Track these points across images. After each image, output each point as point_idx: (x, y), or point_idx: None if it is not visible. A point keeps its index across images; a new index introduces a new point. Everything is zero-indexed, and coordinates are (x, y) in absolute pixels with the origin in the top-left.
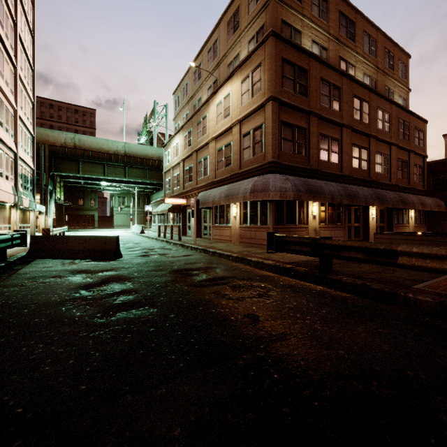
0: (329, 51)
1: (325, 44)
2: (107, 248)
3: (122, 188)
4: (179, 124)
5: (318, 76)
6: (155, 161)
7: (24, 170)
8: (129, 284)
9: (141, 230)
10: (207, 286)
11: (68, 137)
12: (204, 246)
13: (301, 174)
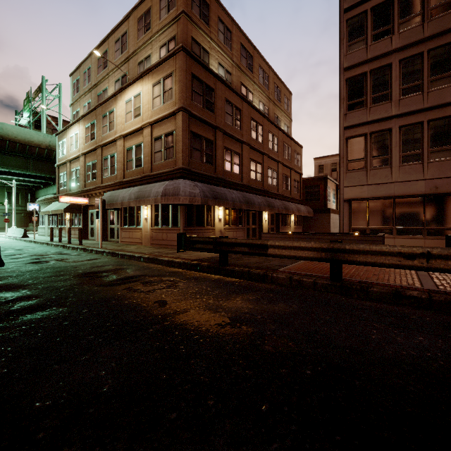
0: (232, 75)
1: (229, 69)
2: None
3: None
4: (78, 112)
5: (223, 96)
6: (43, 150)
7: None
8: (25, 291)
9: (23, 234)
10: (118, 285)
11: None
12: (112, 249)
13: (209, 182)
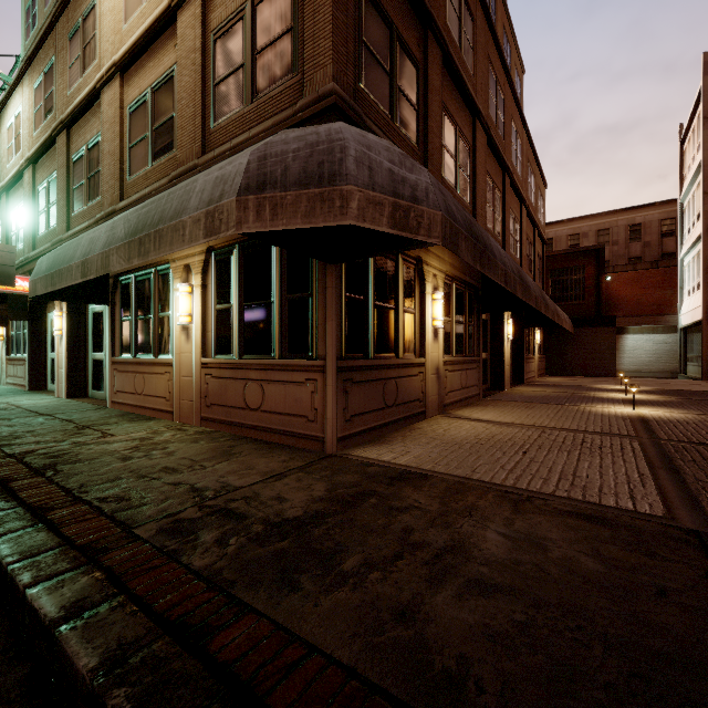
0: None
1: None
2: None
3: None
4: None
5: None
6: None
7: None
8: None
9: None
10: None
11: None
12: (7, 460)
13: None
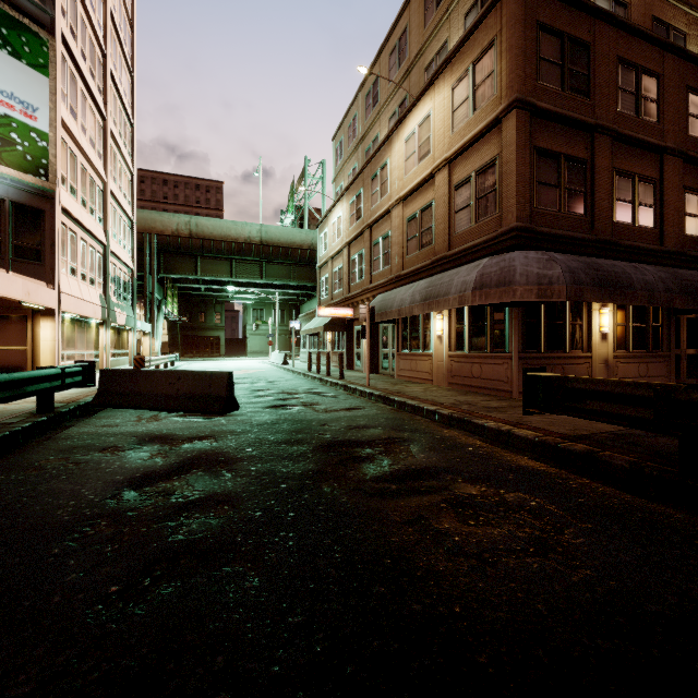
0: (630, 8)
1: None
2: (213, 392)
3: (258, 296)
4: (341, 187)
5: (613, 54)
6: (305, 251)
7: (118, 270)
8: (227, 478)
9: (283, 360)
10: (392, 498)
11: (182, 222)
12: (383, 389)
13: (577, 252)
